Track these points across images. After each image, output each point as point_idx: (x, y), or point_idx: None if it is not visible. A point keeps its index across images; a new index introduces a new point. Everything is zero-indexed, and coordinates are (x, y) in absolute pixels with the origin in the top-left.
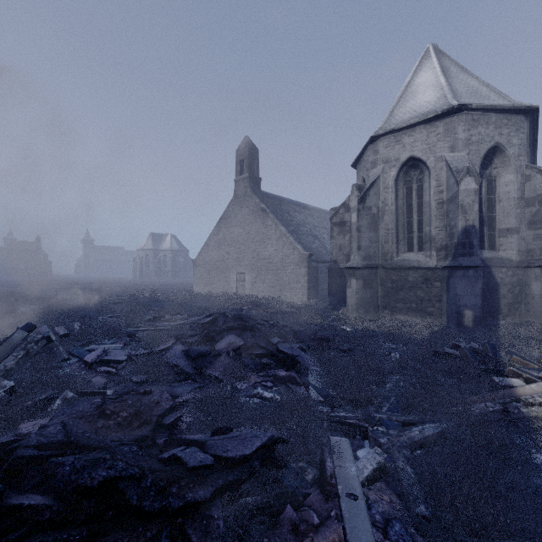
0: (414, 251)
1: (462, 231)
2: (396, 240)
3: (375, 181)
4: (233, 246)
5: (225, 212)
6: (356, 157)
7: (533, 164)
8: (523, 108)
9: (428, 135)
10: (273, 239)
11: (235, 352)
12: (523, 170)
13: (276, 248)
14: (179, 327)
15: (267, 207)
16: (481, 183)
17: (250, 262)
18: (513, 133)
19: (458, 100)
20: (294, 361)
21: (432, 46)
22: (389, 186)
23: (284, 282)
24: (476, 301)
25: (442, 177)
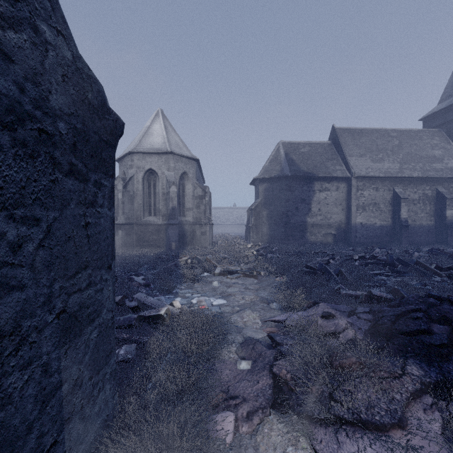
0: (152, 216)
1: (171, 209)
2: (143, 209)
3: (132, 177)
4: None
5: None
6: (120, 157)
7: (203, 177)
8: (194, 159)
9: (158, 160)
10: None
11: None
12: (194, 184)
13: None
14: None
15: None
16: (180, 187)
17: None
18: (191, 168)
19: (171, 148)
20: None
21: (160, 110)
22: (139, 181)
23: None
24: (176, 238)
25: (164, 182)
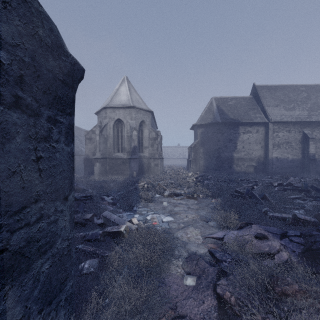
0: (120, 152)
1: (133, 147)
2: (114, 148)
3: (106, 125)
4: None
5: None
6: (97, 111)
7: (156, 124)
8: (149, 111)
9: (124, 112)
10: None
11: None
12: (150, 129)
13: None
14: None
15: None
16: (139, 131)
17: None
18: (147, 117)
19: (133, 103)
20: (83, 188)
21: (126, 77)
22: (111, 127)
23: None
24: (137, 168)
25: (128, 128)
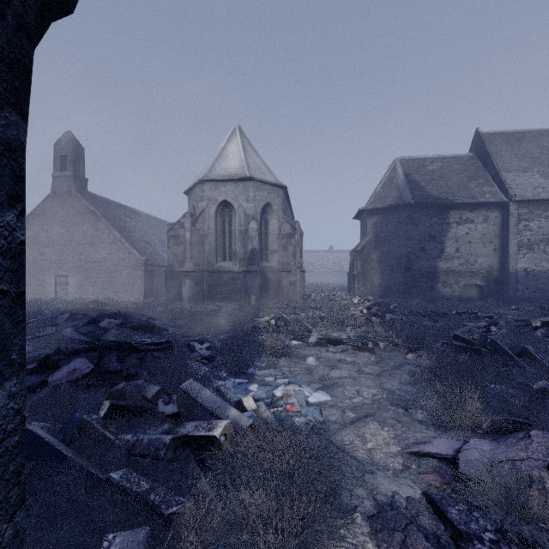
0: (227, 260)
1: (251, 251)
2: (216, 253)
3: (202, 212)
4: (50, 247)
5: (38, 208)
6: (189, 188)
7: (291, 211)
8: (280, 185)
9: (234, 189)
10: (107, 243)
11: (116, 327)
12: (280, 219)
13: (110, 252)
14: (38, 322)
15: (97, 210)
16: (262, 222)
17: (75, 265)
18: (276, 198)
19: (250, 172)
20: (159, 326)
21: (238, 126)
22: (211, 217)
23: (120, 284)
24: (257, 290)
25: (242, 217)
